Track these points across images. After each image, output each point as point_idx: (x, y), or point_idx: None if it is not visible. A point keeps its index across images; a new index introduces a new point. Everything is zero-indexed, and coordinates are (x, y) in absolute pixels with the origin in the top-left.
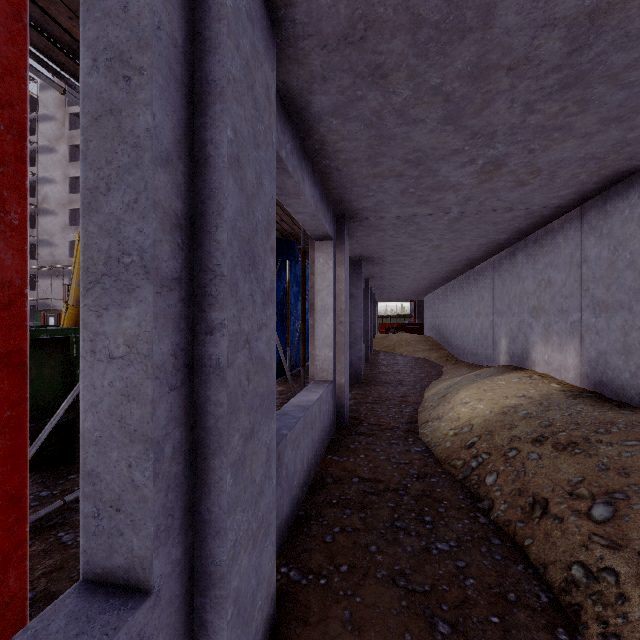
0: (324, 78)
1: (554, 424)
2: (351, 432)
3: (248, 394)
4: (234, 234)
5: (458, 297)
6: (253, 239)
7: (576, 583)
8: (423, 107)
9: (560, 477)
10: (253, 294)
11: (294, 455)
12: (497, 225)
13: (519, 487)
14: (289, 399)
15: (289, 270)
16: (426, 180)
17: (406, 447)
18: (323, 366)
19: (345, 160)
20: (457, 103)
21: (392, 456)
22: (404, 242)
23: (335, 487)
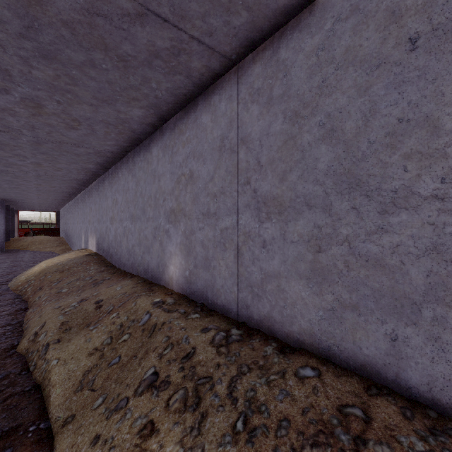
0: None
1: (67, 265)
2: None
3: None
4: None
5: (72, 212)
6: None
7: (35, 301)
8: None
9: (53, 279)
10: None
11: None
12: (65, 181)
13: (38, 286)
14: None
15: None
16: (3, 161)
17: None
18: None
19: None
20: None
21: None
22: (11, 179)
23: None
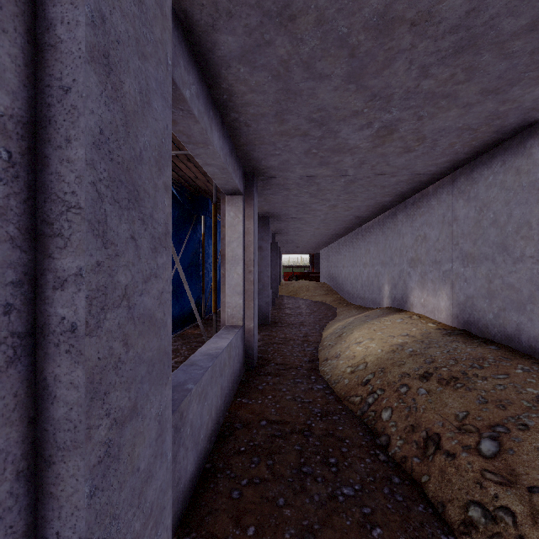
0: (230, 13)
1: (436, 360)
2: (259, 373)
3: (126, 364)
4: (99, 154)
5: (349, 250)
6: (135, 168)
7: (475, 524)
8: (329, 60)
9: (447, 412)
10: (135, 237)
11: (200, 408)
12: (384, 188)
13: (412, 422)
14: (203, 342)
15: (204, 224)
16: (328, 141)
17: (309, 385)
18: (233, 312)
19: (253, 115)
20: (361, 59)
21: (297, 395)
22: (306, 201)
23: (243, 432)
